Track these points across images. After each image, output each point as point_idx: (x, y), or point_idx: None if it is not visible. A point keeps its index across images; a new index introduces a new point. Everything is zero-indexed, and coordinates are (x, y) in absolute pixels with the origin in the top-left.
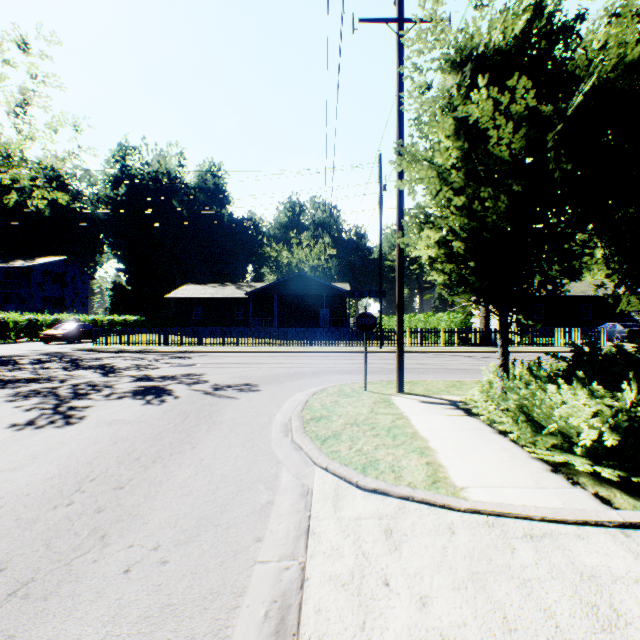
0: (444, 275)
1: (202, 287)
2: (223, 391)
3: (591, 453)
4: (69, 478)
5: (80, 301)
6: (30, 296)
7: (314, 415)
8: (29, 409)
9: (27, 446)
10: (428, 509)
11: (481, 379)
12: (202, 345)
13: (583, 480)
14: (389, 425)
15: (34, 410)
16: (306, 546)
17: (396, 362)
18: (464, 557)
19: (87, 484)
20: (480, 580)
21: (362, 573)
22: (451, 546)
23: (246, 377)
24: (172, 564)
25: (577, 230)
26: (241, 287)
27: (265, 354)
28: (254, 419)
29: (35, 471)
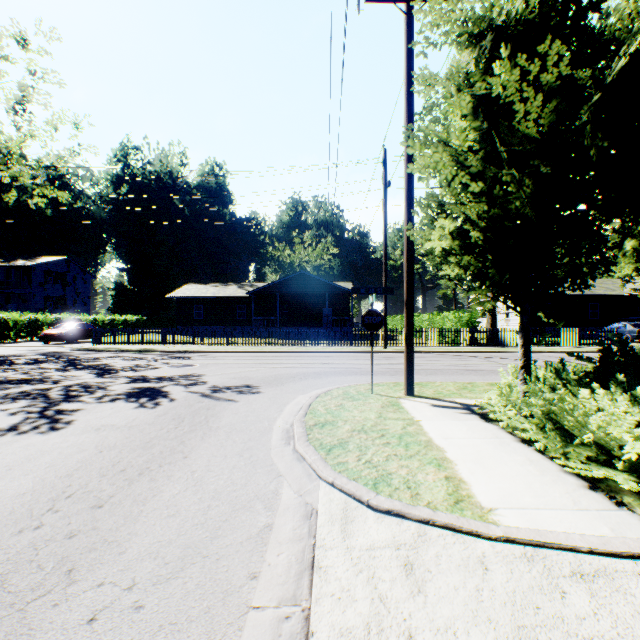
0: (459, 268)
1: (204, 286)
2: (221, 393)
3: (635, 468)
4: (43, 494)
5: (82, 301)
6: (31, 296)
7: (318, 420)
8: (15, 413)
9: (4, 455)
10: (453, 536)
11: (493, 381)
12: (203, 345)
13: (628, 500)
14: (400, 432)
15: (20, 414)
16: (310, 586)
17: (405, 363)
18: (504, 604)
19: (62, 502)
20: (529, 638)
21: (380, 626)
22: (486, 588)
23: (246, 378)
24: (147, 611)
25: (614, 215)
26: (243, 286)
27: (267, 354)
28: (253, 424)
29: (6, 485)
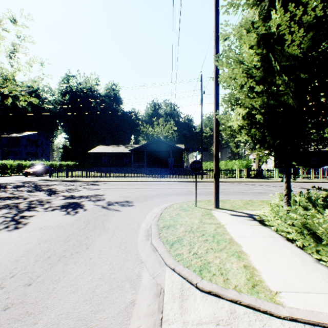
0: (248, 136)
1: (107, 147)
2: (113, 206)
3: None
4: None
5: (46, 154)
6: (20, 152)
7: (165, 224)
8: None
9: None
10: (254, 314)
11: (263, 199)
12: (106, 177)
13: None
14: (213, 232)
15: (0, 218)
16: None
17: (214, 190)
18: None
19: (7, 280)
20: None
21: None
22: None
23: (127, 197)
24: None
25: None
26: (127, 147)
27: (139, 183)
28: (128, 226)
29: None
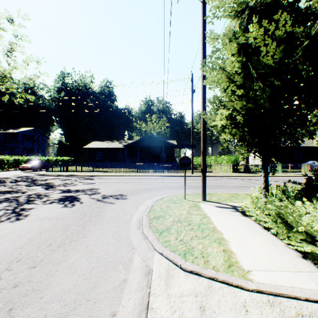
0: (230, 135)
1: (102, 142)
2: (107, 199)
3: None
4: (4, 259)
5: (41, 150)
6: (16, 147)
7: (156, 215)
8: None
9: None
10: (227, 288)
11: (247, 192)
12: (100, 172)
13: None
14: (199, 222)
15: (2, 210)
16: None
17: (201, 184)
18: None
19: (14, 264)
20: None
21: None
22: None
23: (121, 190)
24: None
25: (315, 107)
26: (121, 142)
27: (132, 177)
28: (122, 217)
29: None
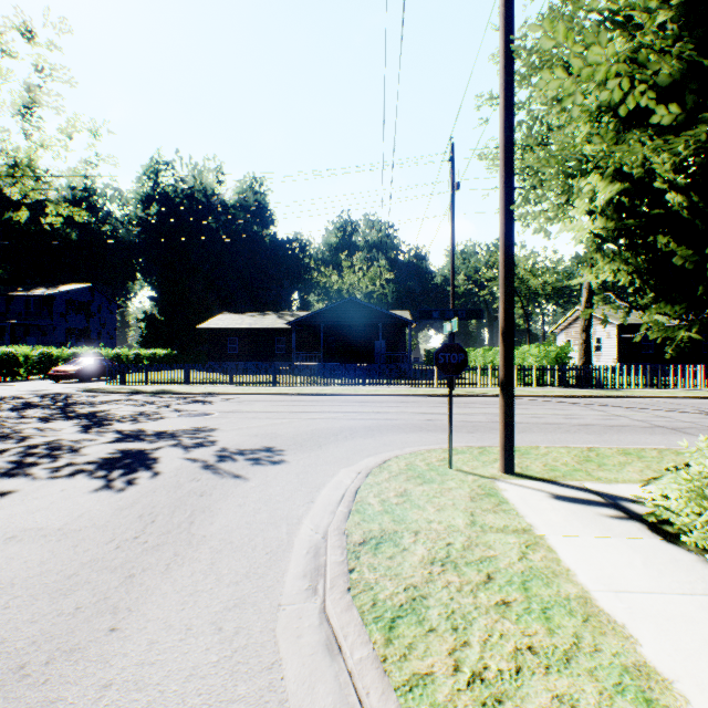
0: (626, 268)
1: (239, 316)
2: (231, 463)
3: None
4: None
5: (107, 333)
6: (52, 328)
7: (368, 530)
8: None
9: None
10: None
11: (624, 446)
12: (232, 385)
13: None
14: (519, 568)
15: None
16: None
17: (501, 424)
18: None
19: None
20: None
21: None
22: None
23: (272, 436)
24: None
25: None
26: (283, 316)
27: (306, 398)
28: (262, 532)
29: None
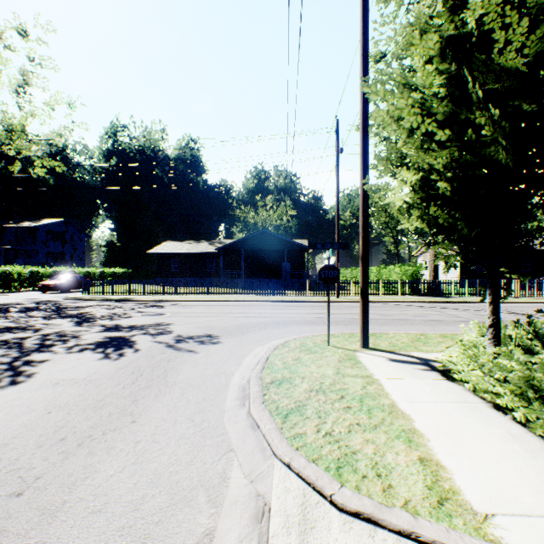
0: (422, 222)
1: (180, 243)
2: (184, 343)
3: None
4: None
5: (78, 256)
6: (36, 252)
7: (275, 377)
8: None
9: None
10: None
11: (444, 332)
12: (177, 294)
13: None
14: (360, 393)
15: None
16: None
17: (360, 316)
18: None
19: None
20: None
21: None
22: None
23: (210, 327)
24: None
25: None
26: (213, 243)
27: (231, 303)
28: (210, 379)
29: None
